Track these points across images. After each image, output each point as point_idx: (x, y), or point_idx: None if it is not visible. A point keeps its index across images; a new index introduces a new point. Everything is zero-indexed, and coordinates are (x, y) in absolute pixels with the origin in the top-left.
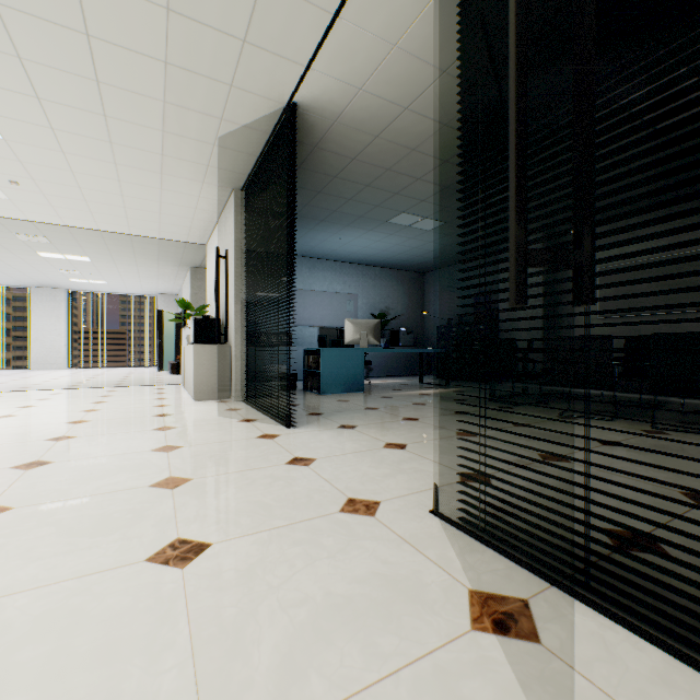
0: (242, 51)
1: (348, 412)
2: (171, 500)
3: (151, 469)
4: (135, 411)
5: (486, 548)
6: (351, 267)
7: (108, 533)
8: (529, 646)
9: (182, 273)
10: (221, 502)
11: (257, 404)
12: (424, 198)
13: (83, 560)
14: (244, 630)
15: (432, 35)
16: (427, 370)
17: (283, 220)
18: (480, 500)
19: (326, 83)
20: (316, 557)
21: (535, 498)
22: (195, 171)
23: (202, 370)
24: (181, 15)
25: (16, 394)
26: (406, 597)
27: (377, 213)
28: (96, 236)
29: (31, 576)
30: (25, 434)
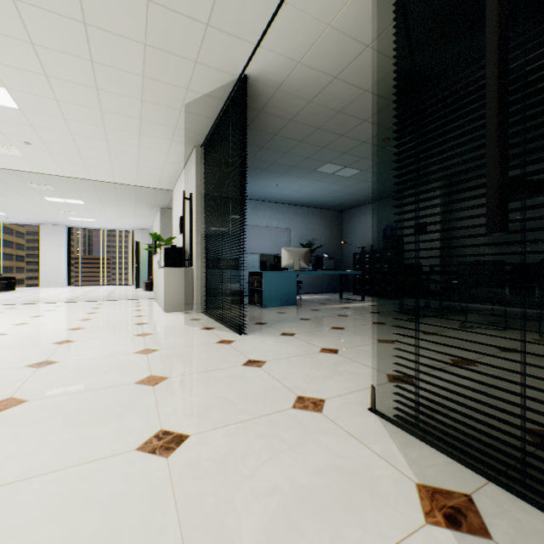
0: (205, 34)
1: (286, 322)
2: (153, 395)
3: (135, 369)
4: (119, 320)
5: (423, 444)
6: (285, 207)
7: (104, 424)
8: (483, 542)
9: (153, 213)
10: (193, 398)
11: (214, 315)
12: (346, 151)
13: (85, 448)
14: (225, 518)
15: (360, 15)
16: (344, 288)
17: (236, 169)
18: (415, 401)
19: (271, 58)
20: (278, 449)
21: (455, 398)
22: (165, 132)
23: (171, 288)
24: (158, 5)
25: (29, 306)
26: (362, 490)
27: (307, 164)
28: (89, 184)
29: (43, 462)
30: (36, 338)
